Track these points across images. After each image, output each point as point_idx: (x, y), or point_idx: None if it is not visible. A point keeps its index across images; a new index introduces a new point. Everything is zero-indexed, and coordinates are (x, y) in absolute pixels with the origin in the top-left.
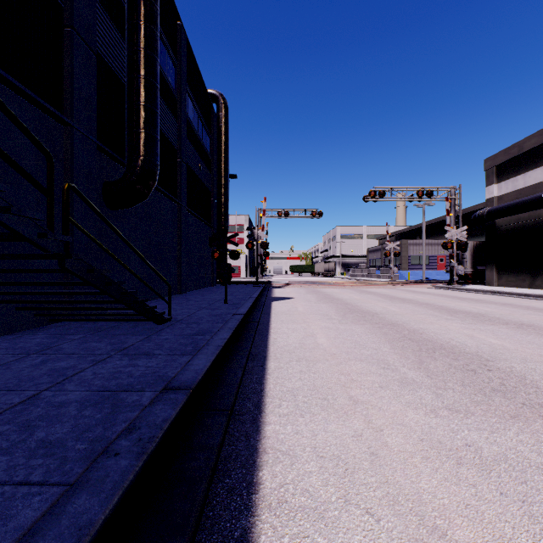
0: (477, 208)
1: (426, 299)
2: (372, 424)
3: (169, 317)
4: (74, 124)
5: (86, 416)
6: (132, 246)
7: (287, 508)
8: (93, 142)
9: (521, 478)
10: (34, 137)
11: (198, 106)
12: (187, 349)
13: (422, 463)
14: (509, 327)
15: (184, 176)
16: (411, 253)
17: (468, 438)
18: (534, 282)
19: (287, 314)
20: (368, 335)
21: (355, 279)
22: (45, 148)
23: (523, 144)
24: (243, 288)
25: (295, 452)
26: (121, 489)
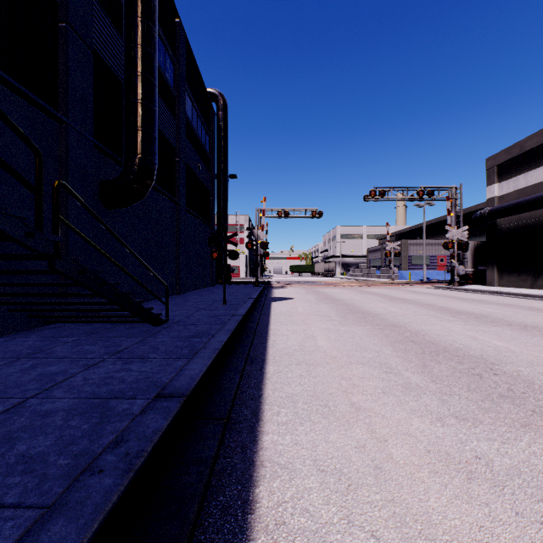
0: (477, 208)
1: (427, 300)
2: (375, 434)
3: (166, 319)
4: (69, 121)
5: (72, 426)
6: (127, 246)
7: (285, 531)
8: (89, 141)
9: (537, 496)
10: (20, 132)
11: (197, 105)
12: (183, 353)
13: (429, 478)
14: (513, 328)
15: (183, 176)
16: (411, 253)
17: (478, 449)
18: (536, 282)
19: (286, 315)
20: (369, 337)
21: (355, 279)
22: (33, 143)
23: (524, 143)
24: (243, 288)
25: (294, 465)
26: (103, 513)
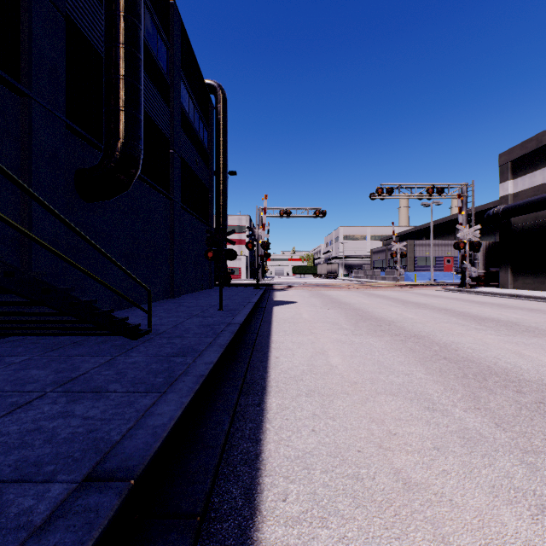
0: (486, 207)
1: (442, 304)
2: None
3: (147, 330)
4: (32, 94)
5: None
6: (90, 241)
7: None
8: (61, 120)
9: None
10: None
11: (194, 96)
12: (156, 382)
13: None
14: None
15: (178, 170)
16: (417, 254)
17: None
18: None
19: (290, 322)
20: (392, 352)
21: (359, 281)
22: None
23: (541, 137)
24: (243, 290)
25: None
26: None
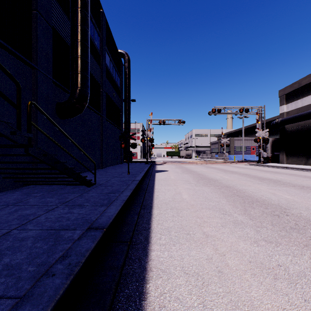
0: (274, 119)
1: (245, 172)
2: (218, 251)
3: (94, 182)
4: (38, 68)
5: (37, 247)
6: (72, 140)
7: None
8: (50, 79)
9: None
10: (8, 72)
11: (112, 59)
12: (104, 202)
13: (251, 278)
14: (296, 188)
15: (104, 100)
16: (235, 144)
17: (279, 260)
18: (308, 161)
19: (164, 180)
20: (213, 193)
21: (203, 160)
22: (15, 79)
23: (301, 81)
24: (139, 165)
25: (170, 270)
26: (54, 301)
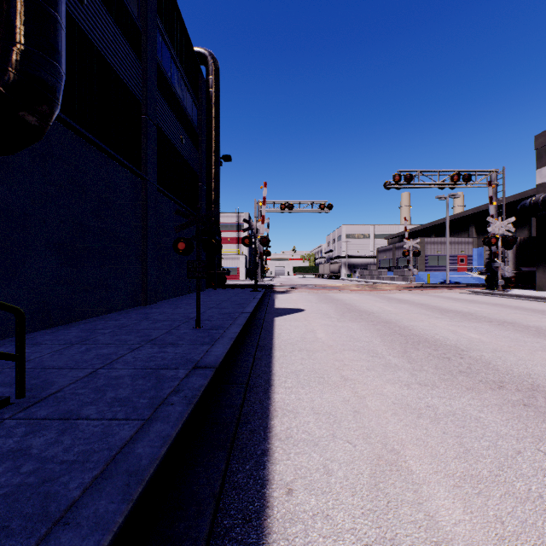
0: (506, 201)
1: (492, 313)
2: None
3: None
4: None
5: None
6: None
7: None
8: None
9: None
10: None
11: (178, 59)
12: None
13: None
14: None
15: (153, 142)
16: (428, 252)
17: None
18: None
19: (302, 350)
20: None
21: (365, 281)
22: None
23: None
24: (238, 294)
25: None
26: None
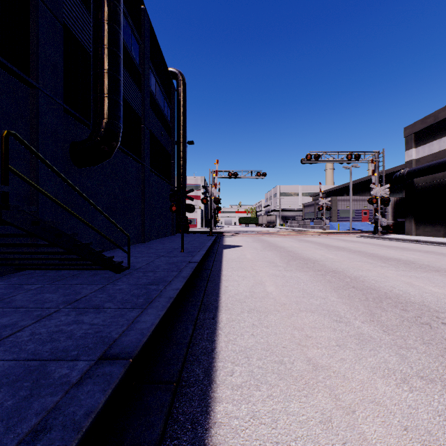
0: (395, 170)
1: (357, 247)
2: (340, 402)
3: (127, 266)
4: (39, 86)
5: None
6: (88, 199)
7: None
8: (60, 105)
9: None
10: None
11: (160, 81)
12: (139, 302)
13: None
14: (441, 274)
15: (147, 141)
16: (339, 207)
17: None
18: None
19: (237, 261)
20: (314, 283)
21: (292, 229)
22: None
23: (438, 114)
24: (199, 237)
25: None
26: None
